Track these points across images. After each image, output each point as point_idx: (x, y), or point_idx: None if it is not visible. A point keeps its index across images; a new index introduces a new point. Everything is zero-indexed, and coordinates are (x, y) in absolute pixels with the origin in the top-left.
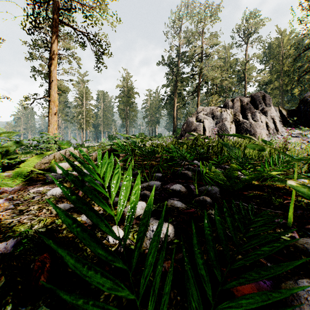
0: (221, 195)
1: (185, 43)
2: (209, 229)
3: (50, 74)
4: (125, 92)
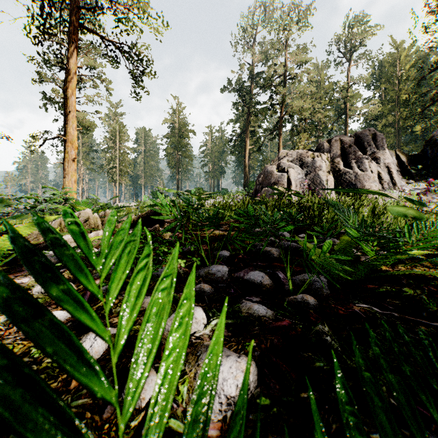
0: (330, 291)
1: (261, 60)
2: (349, 408)
3: (66, 103)
4: (175, 130)
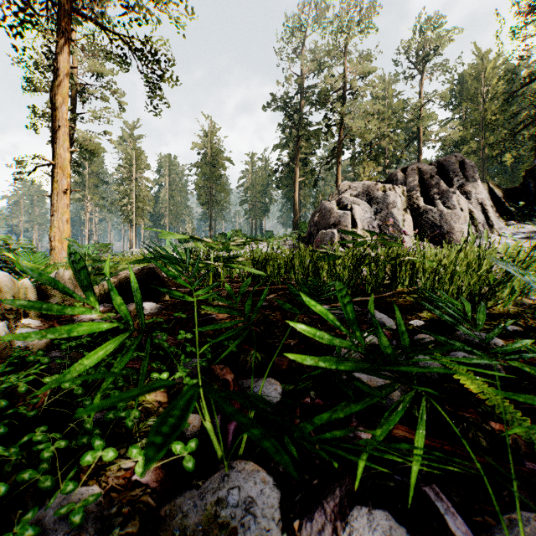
0: None
1: (315, 70)
2: None
3: (55, 115)
4: (207, 157)
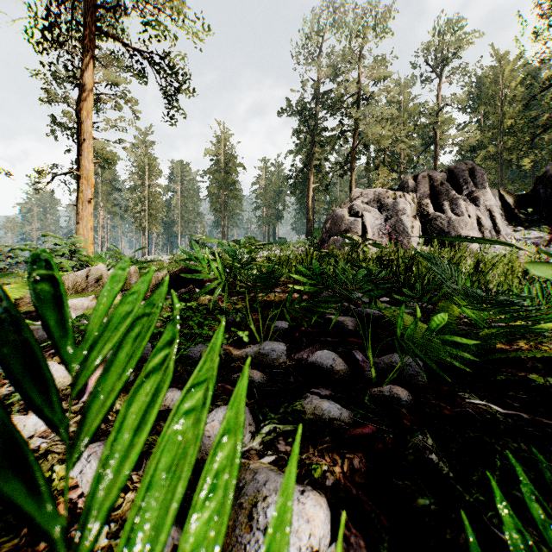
0: (428, 380)
1: (329, 75)
2: None
3: (80, 128)
4: (220, 164)
